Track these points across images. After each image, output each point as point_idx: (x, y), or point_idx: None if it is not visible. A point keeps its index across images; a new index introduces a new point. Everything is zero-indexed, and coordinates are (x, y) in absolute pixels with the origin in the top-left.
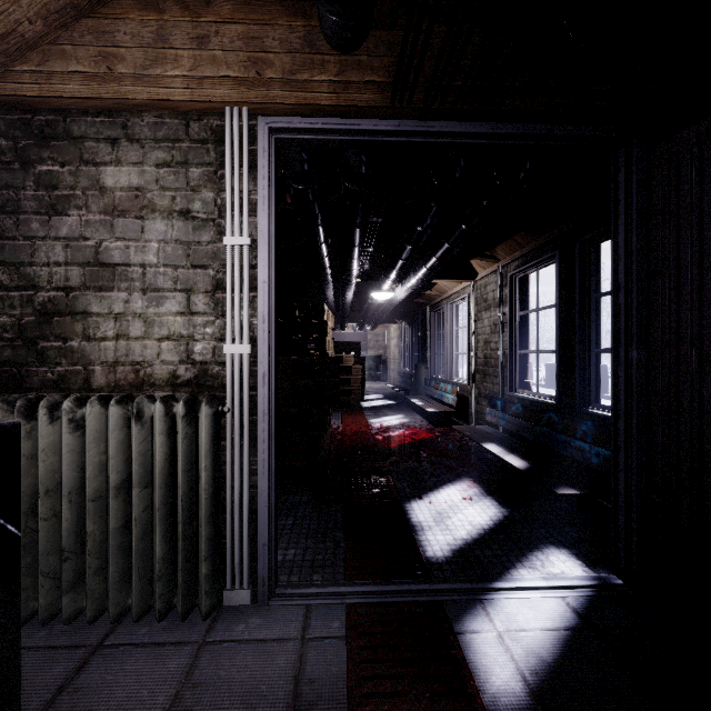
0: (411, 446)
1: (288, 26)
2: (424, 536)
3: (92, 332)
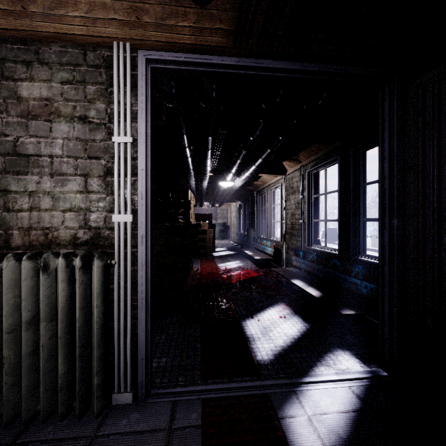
0: (245, 281)
1: None
2: (255, 344)
3: (11, 205)
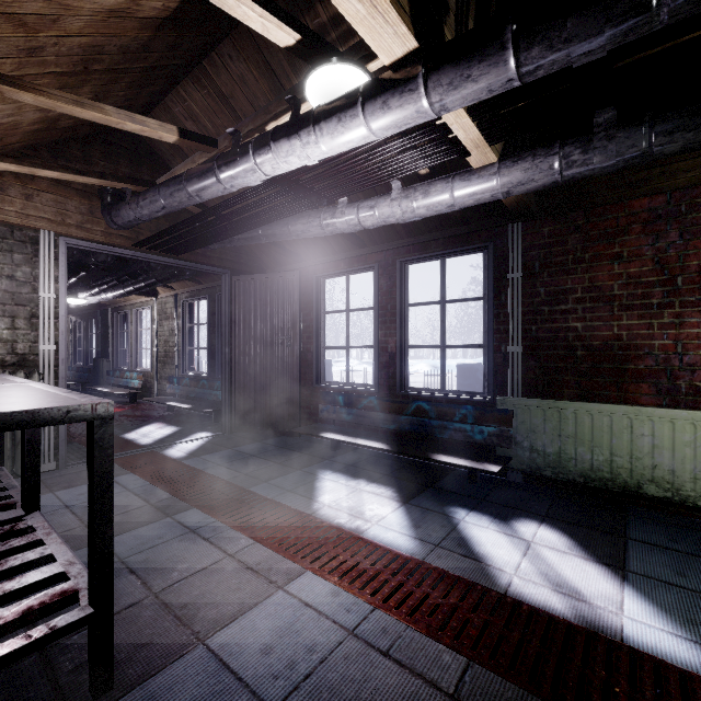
0: None
1: (80, 201)
2: (139, 441)
3: None
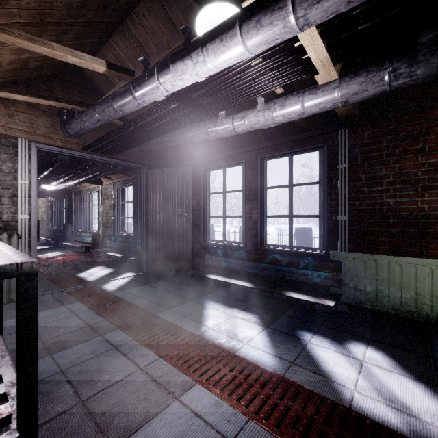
0: (71, 261)
1: (46, 119)
2: (87, 278)
3: None
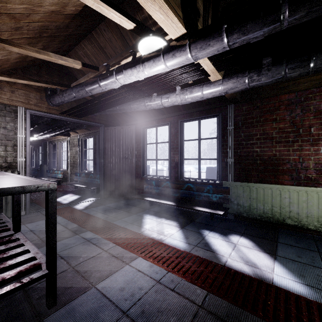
0: None
1: (36, 93)
2: (62, 202)
3: None
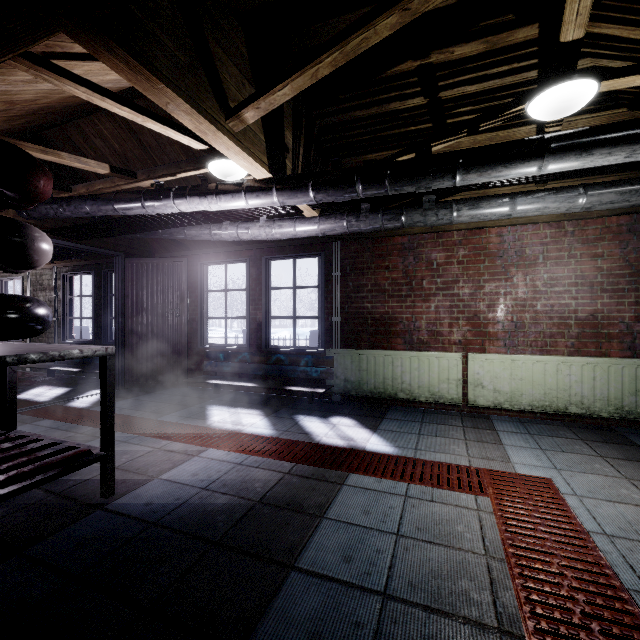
0: None
1: None
2: (35, 399)
3: None
